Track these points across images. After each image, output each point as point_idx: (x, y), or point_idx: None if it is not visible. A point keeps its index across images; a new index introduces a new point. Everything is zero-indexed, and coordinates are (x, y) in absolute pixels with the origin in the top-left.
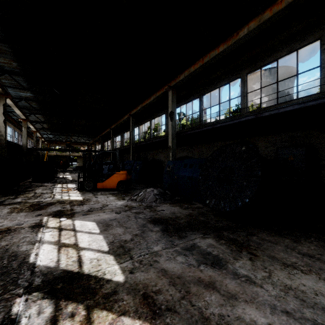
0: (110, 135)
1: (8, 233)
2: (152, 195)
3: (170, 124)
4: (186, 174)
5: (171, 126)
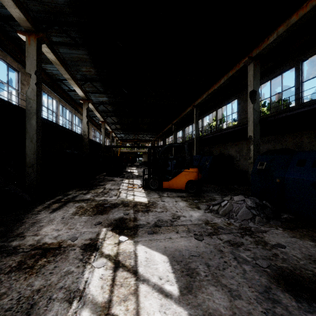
0: (172, 131)
1: (55, 255)
2: (244, 208)
3: (251, 107)
4: (307, 178)
5: (253, 109)
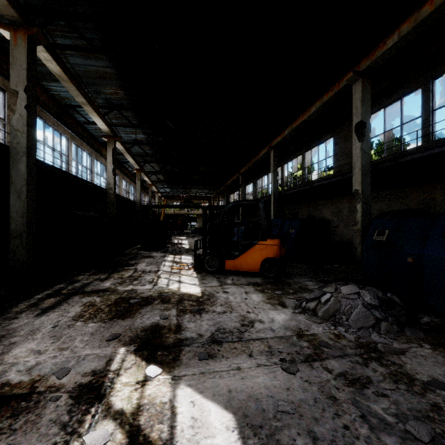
0: (238, 185)
1: (15, 415)
2: (360, 308)
3: (358, 147)
4: None
5: (361, 150)
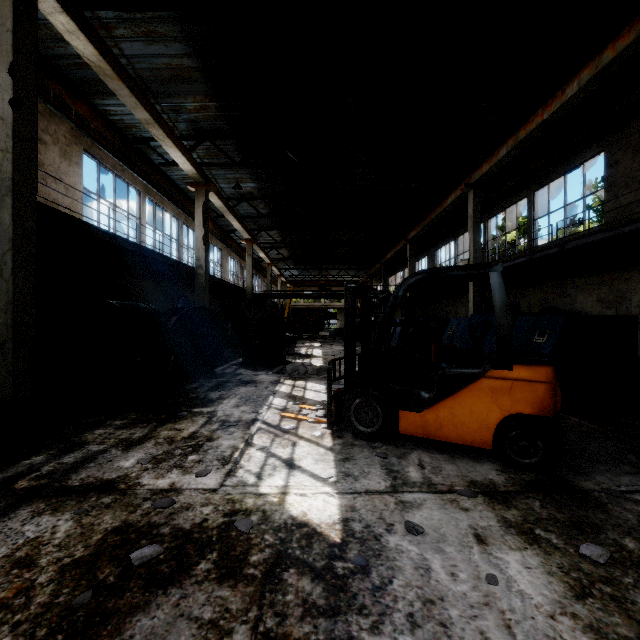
0: (403, 261)
1: None
2: None
3: None
4: None
5: None
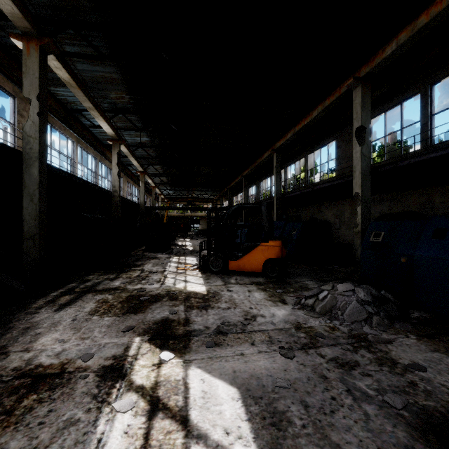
0: (241, 187)
1: (52, 389)
2: (354, 303)
3: (358, 151)
4: None
5: (361, 154)
